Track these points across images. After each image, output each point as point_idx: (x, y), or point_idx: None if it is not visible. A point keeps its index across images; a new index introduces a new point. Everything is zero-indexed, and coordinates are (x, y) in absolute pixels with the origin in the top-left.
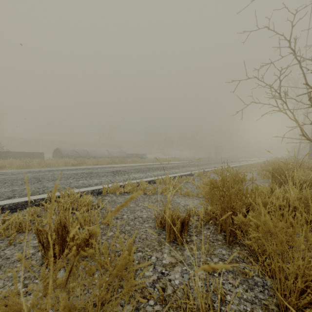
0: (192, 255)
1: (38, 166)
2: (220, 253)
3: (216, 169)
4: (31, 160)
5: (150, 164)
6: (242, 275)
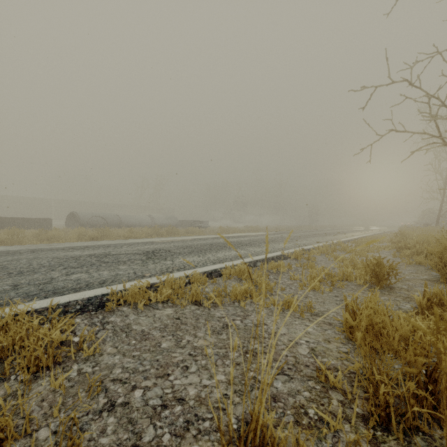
0: None
1: (34, 240)
2: None
3: (321, 247)
4: (21, 231)
5: (214, 237)
6: None
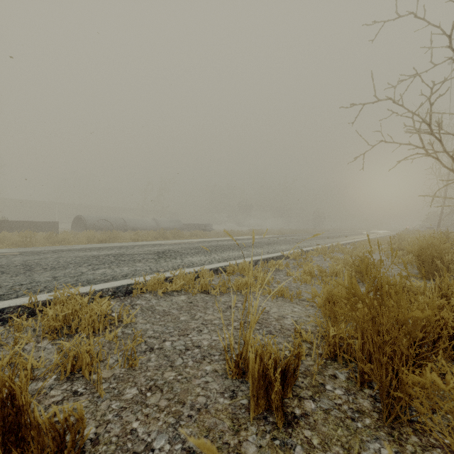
0: None
1: (46, 243)
2: None
3: (320, 248)
4: (34, 234)
5: (218, 240)
6: None
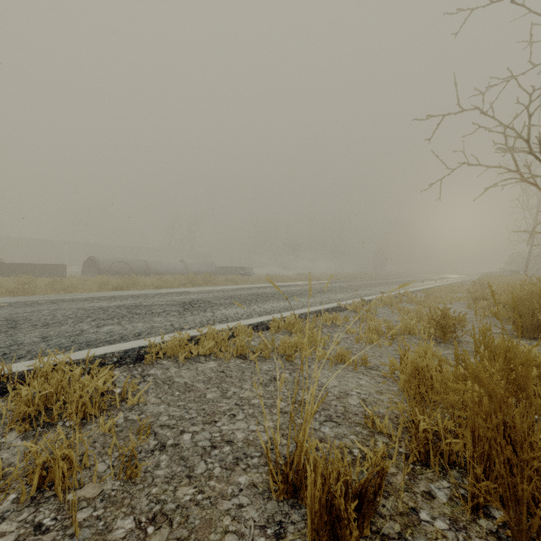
0: None
1: (48, 290)
2: None
3: (385, 297)
4: (33, 279)
5: (259, 287)
6: None
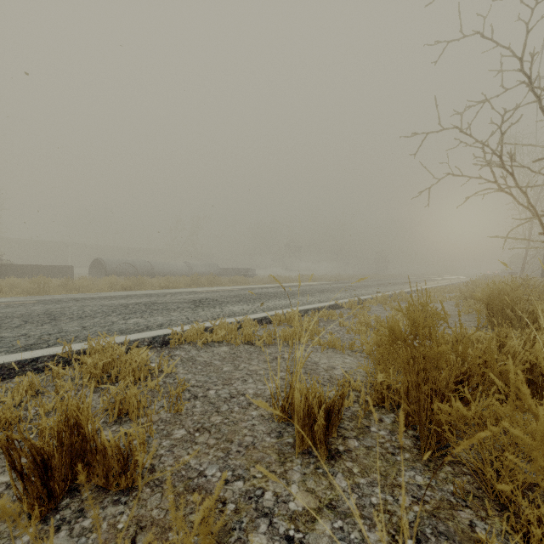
0: (353, 487)
1: (61, 290)
2: (411, 482)
3: (380, 297)
4: (48, 280)
5: (262, 287)
6: (470, 543)
